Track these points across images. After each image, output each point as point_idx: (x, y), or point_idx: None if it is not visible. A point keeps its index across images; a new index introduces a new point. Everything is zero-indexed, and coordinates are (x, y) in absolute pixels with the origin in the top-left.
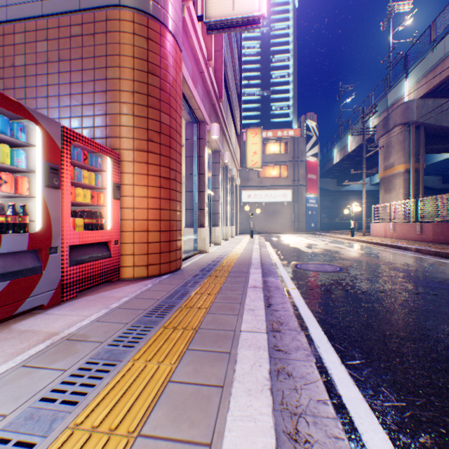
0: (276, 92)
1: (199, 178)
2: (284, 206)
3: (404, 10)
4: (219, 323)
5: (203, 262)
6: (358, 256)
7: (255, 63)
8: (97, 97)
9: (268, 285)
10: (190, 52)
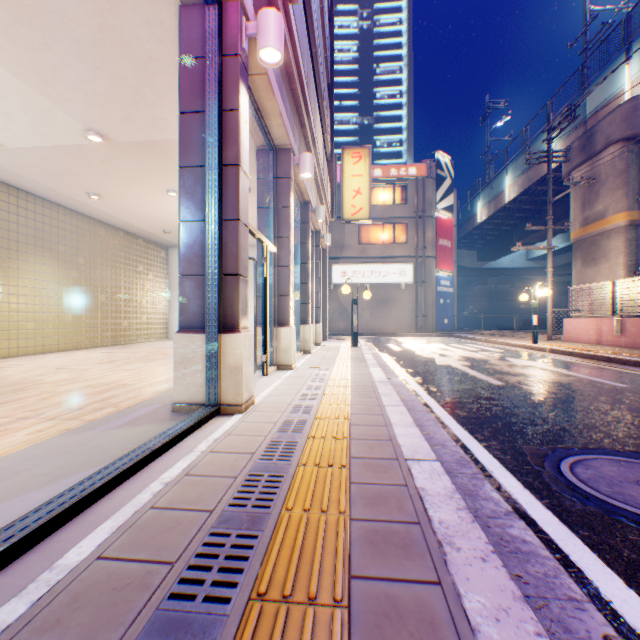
0: (381, 120)
1: (221, 178)
2: (401, 291)
3: None
4: None
5: (190, 505)
6: None
7: (350, 75)
8: None
9: None
10: None
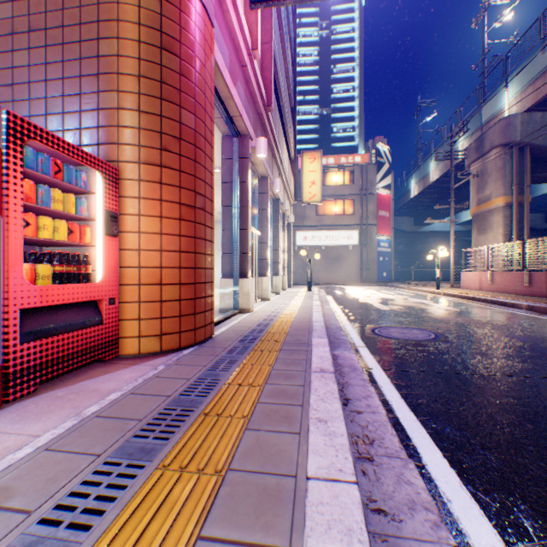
0: (337, 111)
1: (241, 211)
2: (349, 251)
3: (502, 2)
4: (267, 456)
5: (244, 326)
6: (454, 316)
7: (311, 74)
8: (85, 84)
9: (339, 364)
10: (227, 34)
